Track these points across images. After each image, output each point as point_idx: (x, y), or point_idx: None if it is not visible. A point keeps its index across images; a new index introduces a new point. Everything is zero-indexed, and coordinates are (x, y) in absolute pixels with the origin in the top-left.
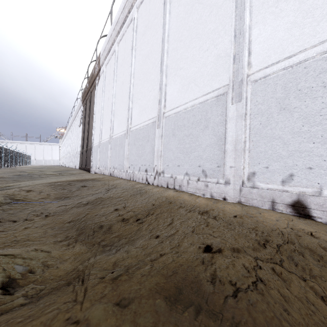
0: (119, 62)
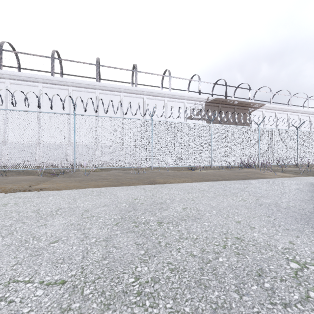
0: (278, 121)
